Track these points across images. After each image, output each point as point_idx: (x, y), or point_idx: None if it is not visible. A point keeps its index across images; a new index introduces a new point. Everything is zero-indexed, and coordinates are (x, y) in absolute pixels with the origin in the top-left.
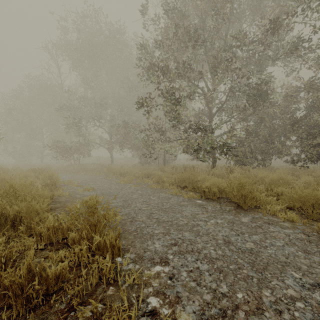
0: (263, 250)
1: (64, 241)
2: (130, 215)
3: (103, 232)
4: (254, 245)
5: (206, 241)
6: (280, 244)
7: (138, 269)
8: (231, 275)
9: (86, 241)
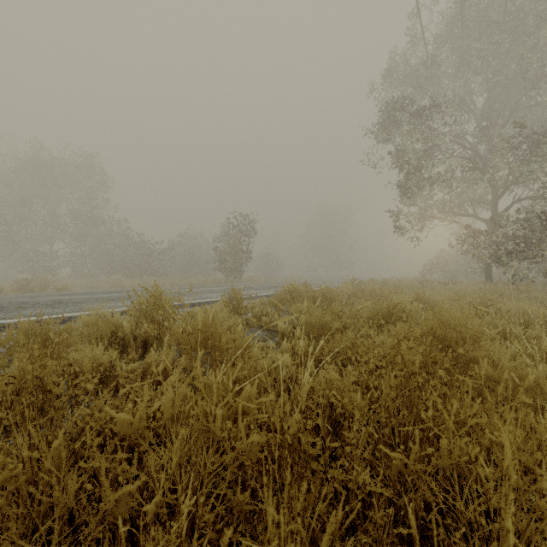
0: None
1: None
2: None
3: None
4: None
5: None
6: None
7: None
8: None
9: None
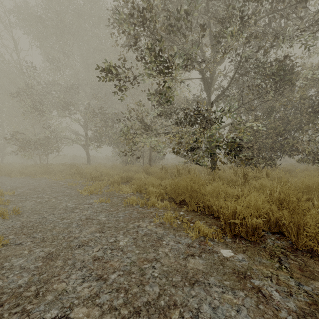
0: None
1: None
2: None
3: None
4: None
5: None
6: None
7: None
8: None
9: None
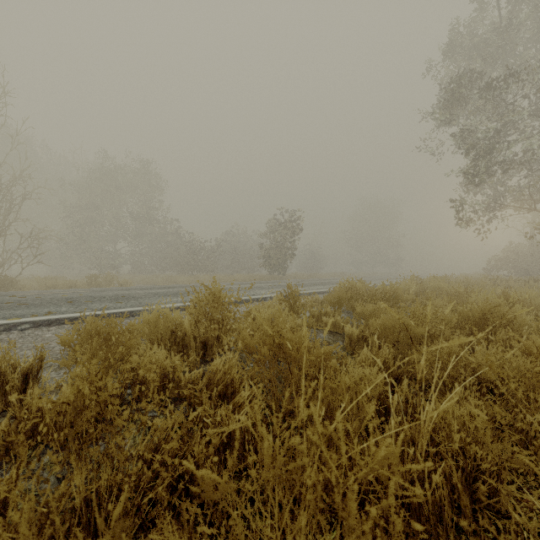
0: None
1: None
2: None
3: None
4: None
5: None
6: None
7: None
8: None
9: None
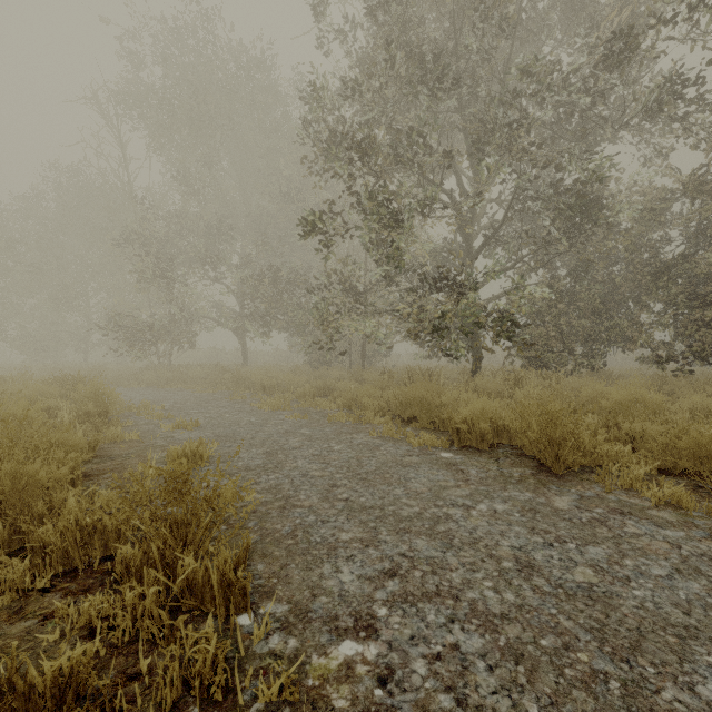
0: (622, 589)
1: (106, 564)
2: (281, 492)
3: (205, 543)
4: (596, 576)
5: (472, 564)
6: (662, 572)
7: (295, 651)
8: (547, 669)
9: (160, 569)
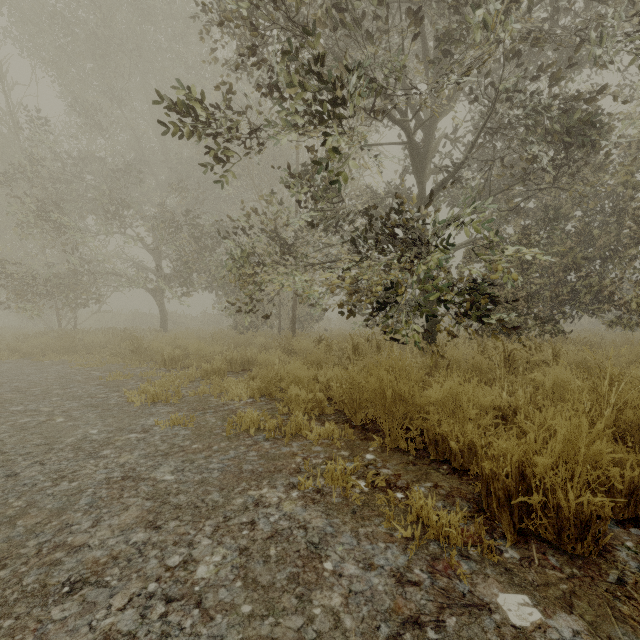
0: None
1: None
2: None
3: None
4: None
5: None
6: None
7: None
8: None
9: None
